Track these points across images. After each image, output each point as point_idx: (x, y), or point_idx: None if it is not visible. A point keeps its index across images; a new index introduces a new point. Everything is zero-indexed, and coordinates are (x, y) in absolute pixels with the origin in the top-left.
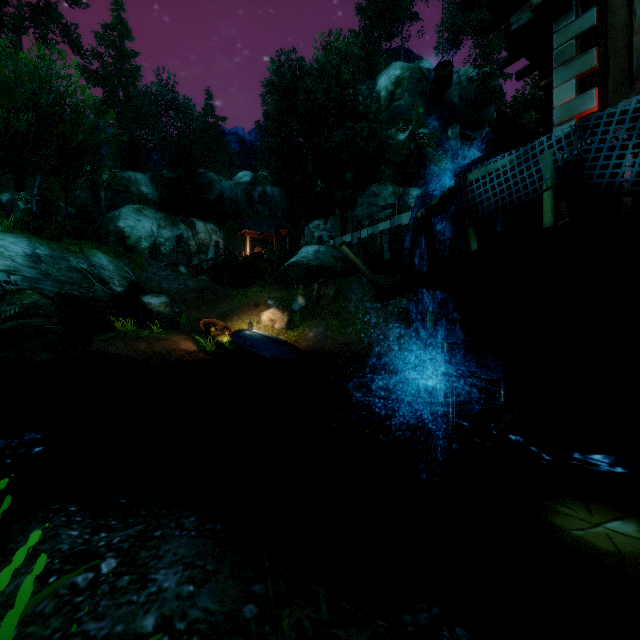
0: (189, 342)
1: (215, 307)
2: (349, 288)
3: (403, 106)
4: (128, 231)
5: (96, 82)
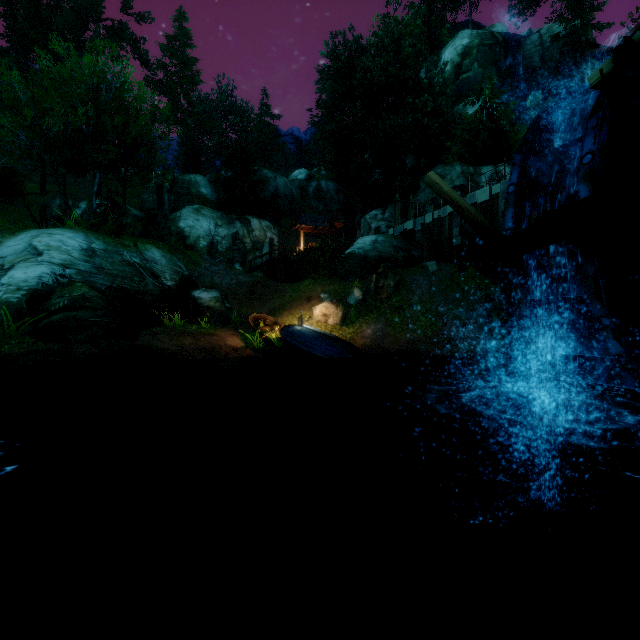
0: (237, 338)
1: (266, 302)
2: (412, 279)
3: (472, 78)
4: (188, 231)
5: (161, 91)
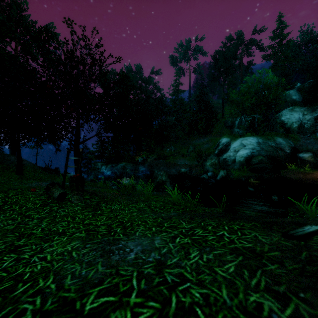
0: None
1: None
2: None
3: None
4: (286, 121)
5: (270, 59)
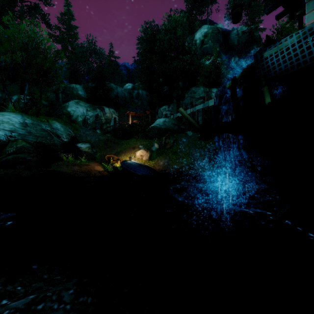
0: (99, 166)
1: (113, 149)
2: (181, 139)
3: (208, 47)
4: (72, 113)
5: (57, 41)
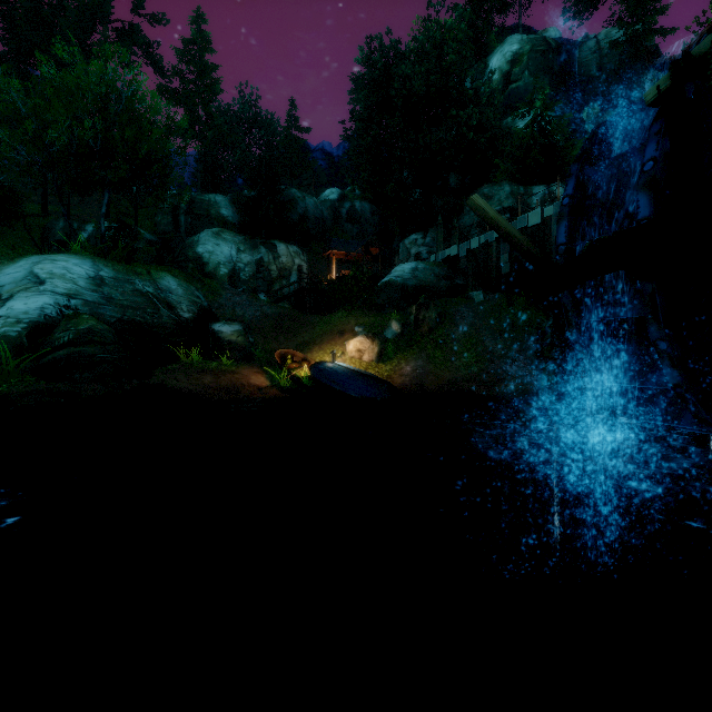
0: (261, 376)
1: (294, 336)
2: (456, 311)
3: (522, 88)
4: (207, 257)
5: (177, 101)
